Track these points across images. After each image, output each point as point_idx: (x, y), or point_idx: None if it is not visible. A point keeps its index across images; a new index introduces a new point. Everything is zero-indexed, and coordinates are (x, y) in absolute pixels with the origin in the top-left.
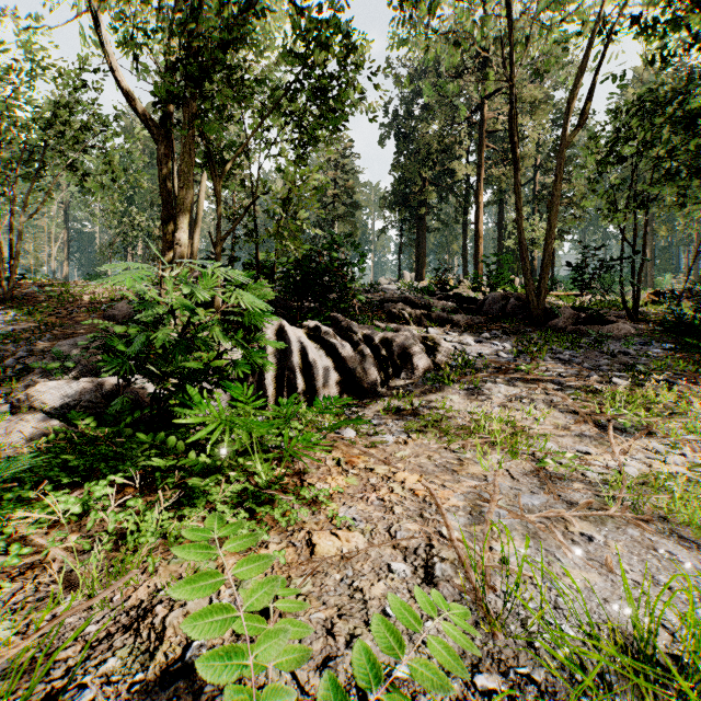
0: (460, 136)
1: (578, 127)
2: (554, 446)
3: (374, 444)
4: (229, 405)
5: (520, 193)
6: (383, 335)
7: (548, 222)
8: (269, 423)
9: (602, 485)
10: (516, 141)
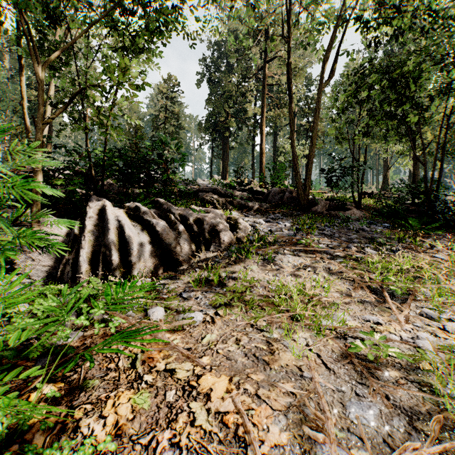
0: (250, 86)
1: (329, 78)
2: (348, 316)
3: (180, 325)
4: (44, 282)
5: (293, 119)
6: (196, 216)
7: (310, 140)
8: (38, 323)
9: (415, 370)
10: (291, 82)
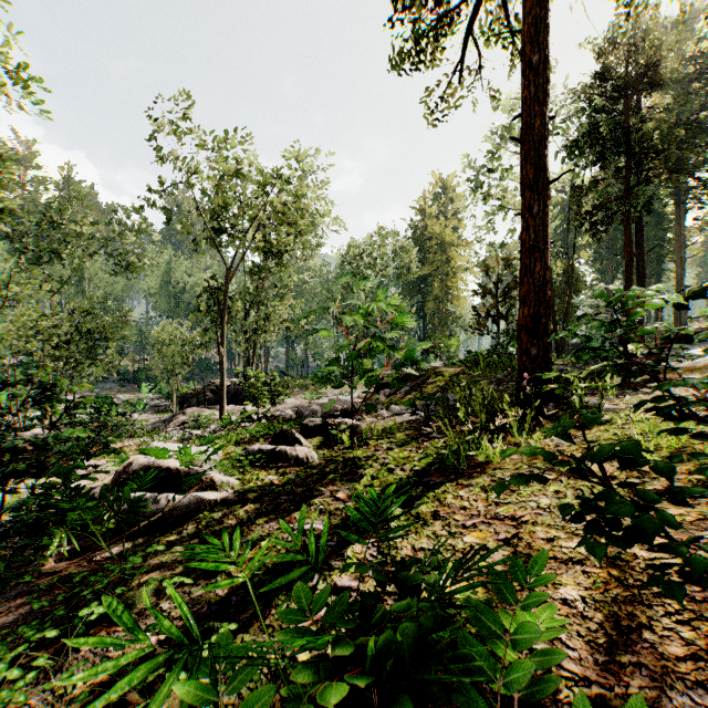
0: None
1: None
2: None
3: None
4: None
5: None
6: None
7: None
8: None
9: None
10: None
